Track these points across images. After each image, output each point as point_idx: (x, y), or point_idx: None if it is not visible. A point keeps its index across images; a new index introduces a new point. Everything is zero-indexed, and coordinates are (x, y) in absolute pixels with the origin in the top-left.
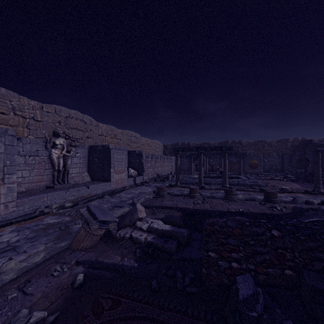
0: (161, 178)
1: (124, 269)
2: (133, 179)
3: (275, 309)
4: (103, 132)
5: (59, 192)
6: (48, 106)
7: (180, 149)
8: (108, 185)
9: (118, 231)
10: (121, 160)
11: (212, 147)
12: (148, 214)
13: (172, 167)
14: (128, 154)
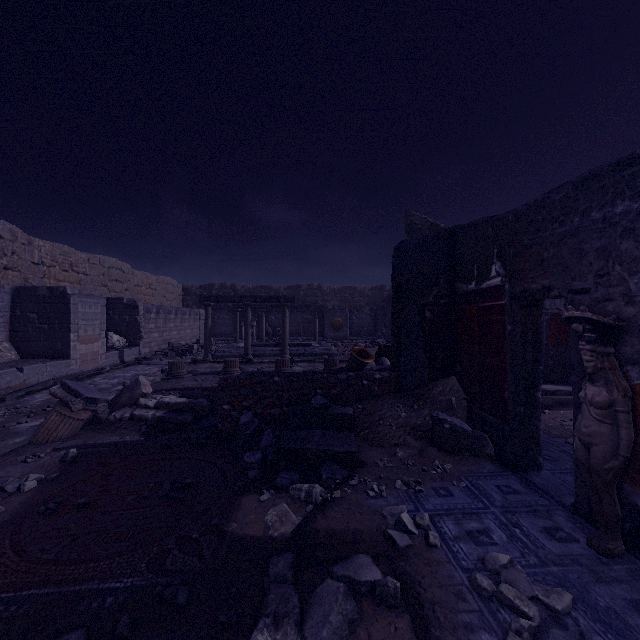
0: (178, 350)
1: (128, 443)
2: (119, 354)
3: (265, 429)
4: (44, 259)
5: None
6: None
7: (212, 299)
8: (65, 365)
9: (110, 414)
10: (92, 317)
11: (265, 296)
12: None
13: (201, 331)
14: (106, 304)
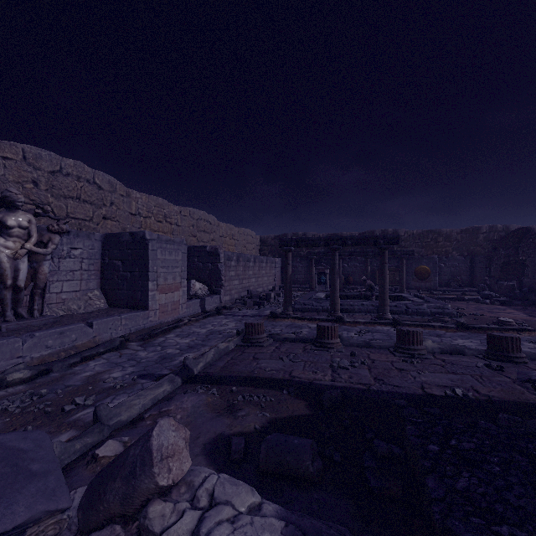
0: (256, 299)
1: None
2: (200, 303)
3: None
4: (140, 210)
5: (4, 341)
6: (6, 145)
7: (293, 242)
8: (142, 317)
9: (78, 535)
10: (172, 265)
11: (357, 237)
12: (216, 411)
13: (276, 278)
14: (192, 252)
